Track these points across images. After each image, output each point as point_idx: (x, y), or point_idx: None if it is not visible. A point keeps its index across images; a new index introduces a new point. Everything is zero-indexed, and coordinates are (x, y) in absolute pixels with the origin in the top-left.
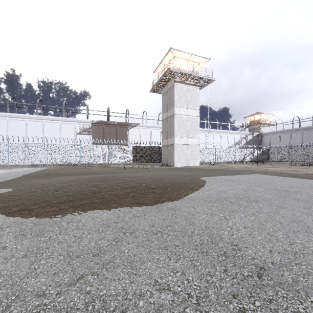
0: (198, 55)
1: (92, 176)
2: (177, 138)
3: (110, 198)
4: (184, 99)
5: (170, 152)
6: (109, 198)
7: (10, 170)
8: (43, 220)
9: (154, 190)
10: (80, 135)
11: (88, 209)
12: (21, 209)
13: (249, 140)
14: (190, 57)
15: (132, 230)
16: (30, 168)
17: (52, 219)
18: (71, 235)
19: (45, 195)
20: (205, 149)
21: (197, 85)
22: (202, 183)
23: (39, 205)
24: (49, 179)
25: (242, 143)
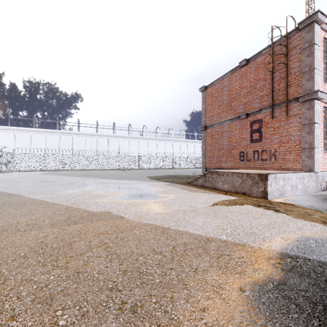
0: None
1: None
2: None
3: None
4: None
5: None
6: None
7: None
8: None
9: None
10: None
11: None
12: None
13: None
14: None
15: None
16: None
17: None
18: None
19: None
20: None
21: None
22: None
23: None
24: None
25: None
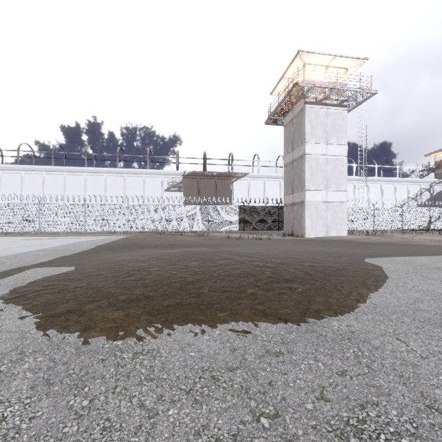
0: (346, 56)
1: (182, 250)
2: (310, 192)
3: (212, 297)
4: (320, 130)
5: (298, 215)
6: (211, 298)
7: (84, 239)
8: (95, 341)
9: (290, 285)
10: (169, 192)
11: (174, 320)
12: (69, 310)
13: (436, 193)
14: (331, 62)
15: (273, 406)
16: (107, 237)
17: (110, 340)
18: (135, 402)
19: (111, 284)
20: (356, 210)
21: (344, 105)
22: (377, 272)
23: (99, 303)
24: (126, 253)
25: (423, 198)
